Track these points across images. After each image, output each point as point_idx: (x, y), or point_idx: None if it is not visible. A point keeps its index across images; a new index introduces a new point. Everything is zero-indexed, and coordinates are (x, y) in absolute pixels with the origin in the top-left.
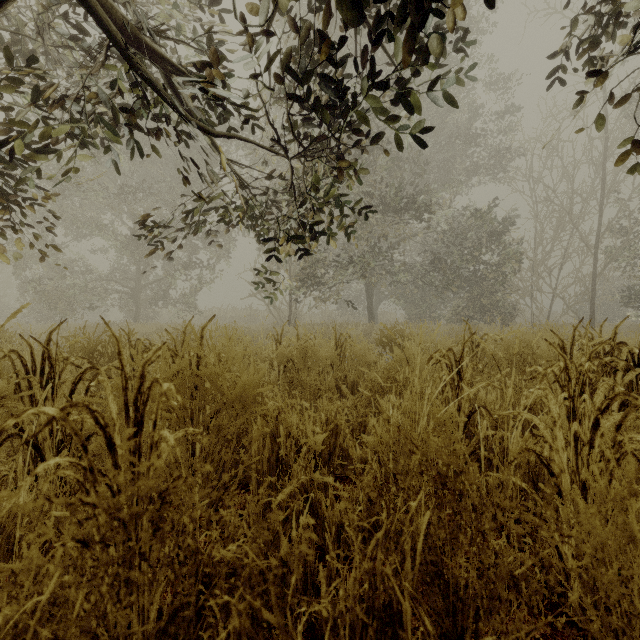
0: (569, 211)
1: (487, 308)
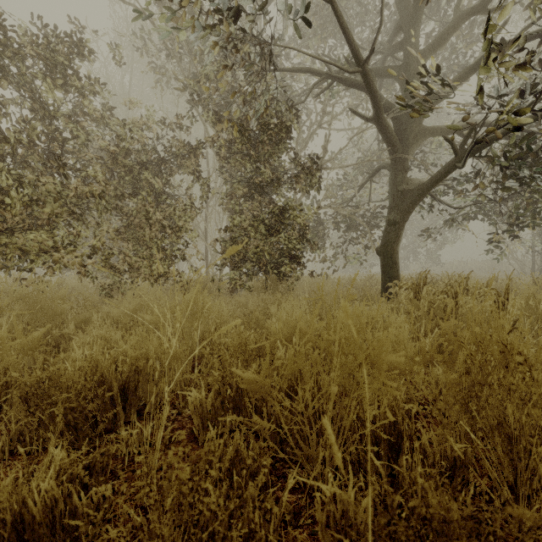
0: None
1: None
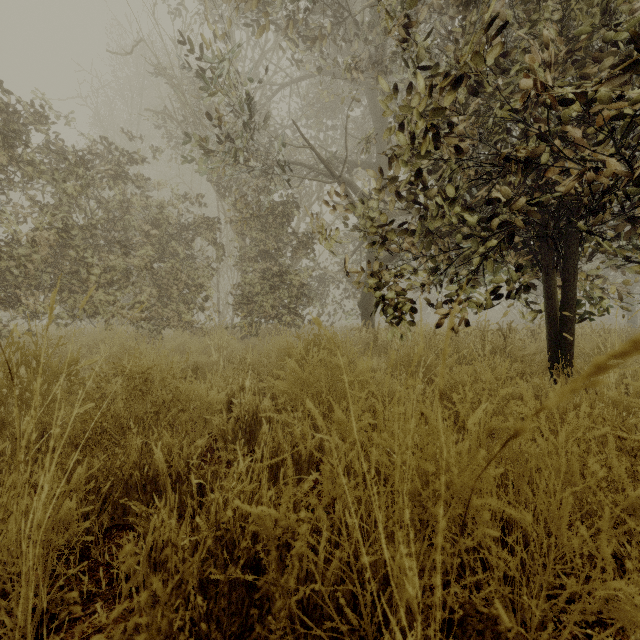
0: None
1: None
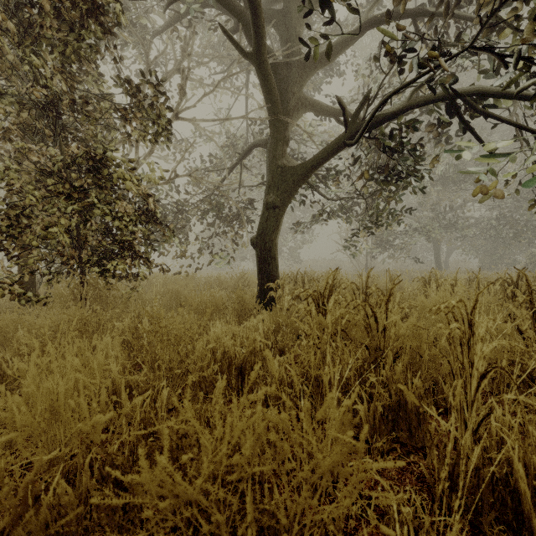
0: None
1: None
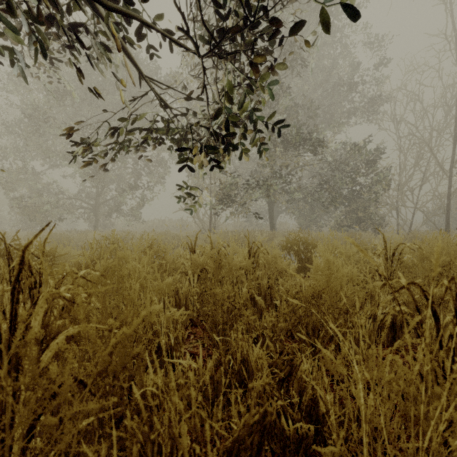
0: (429, 143)
1: (362, 219)
